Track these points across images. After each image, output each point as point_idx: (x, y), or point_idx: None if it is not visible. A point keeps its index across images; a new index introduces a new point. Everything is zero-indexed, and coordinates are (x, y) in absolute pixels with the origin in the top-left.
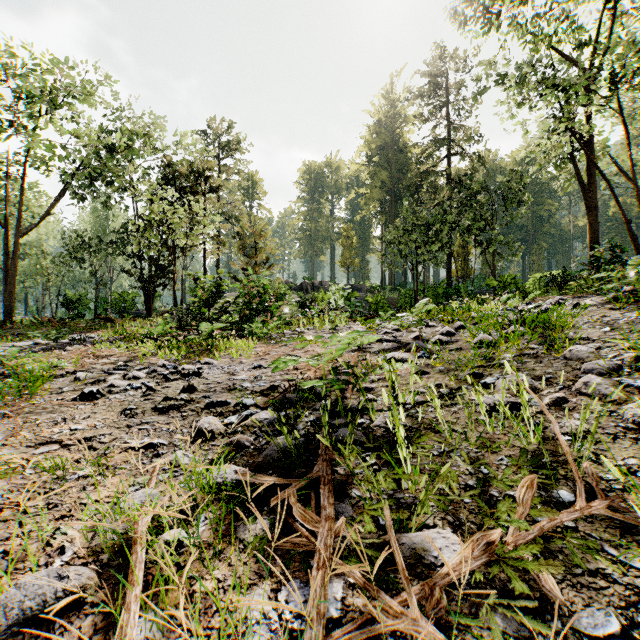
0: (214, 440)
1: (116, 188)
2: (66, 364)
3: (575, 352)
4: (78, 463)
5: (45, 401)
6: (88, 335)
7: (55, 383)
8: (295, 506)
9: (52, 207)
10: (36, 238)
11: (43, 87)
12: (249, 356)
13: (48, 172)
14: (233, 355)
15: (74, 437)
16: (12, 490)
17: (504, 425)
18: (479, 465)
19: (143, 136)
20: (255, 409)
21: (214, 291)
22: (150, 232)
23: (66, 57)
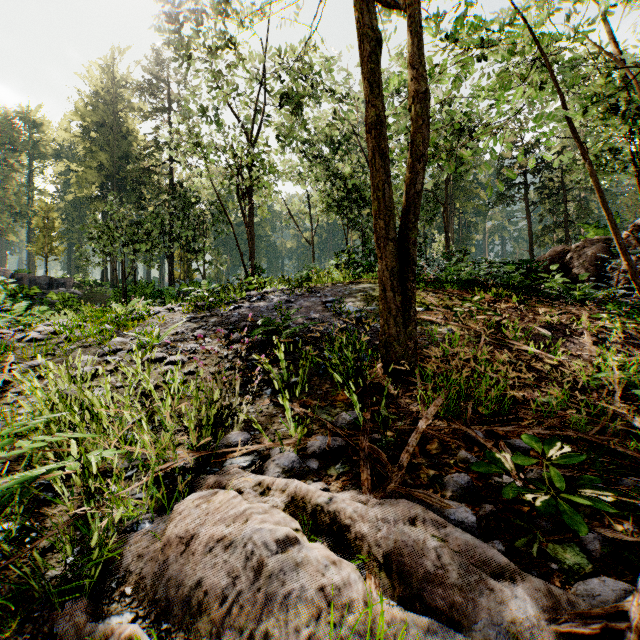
0: None
1: None
2: None
3: (111, 342)
4: None
5: None
6: None
7: None
8: None
9: None
10: None
11: None
12: None
13: None
14: None
15: None
16: None
17: None
18: None
19: None
20: None
21: None
22: None
23: None
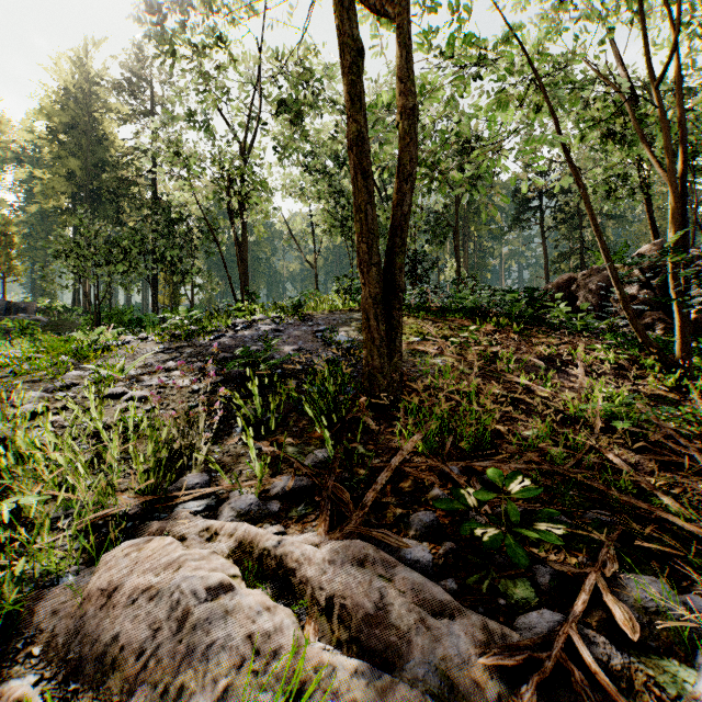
0: None
1: None
2: None
3: (66, 376)
4: None
5: None
6: None
7: None
8: None
9: None
10: None
11: None
12: None
13: None
14: None
15: None
16: None
17: None
18: None
19: None
20: None
21: None
22: None
23: None
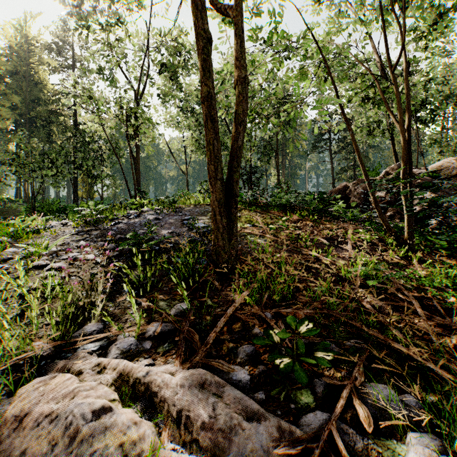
0: None
1: None
2: None
3: (4, 252)
4: None
5: None
6: None
7: None
8: None
9: None
10: None
11: None
12: None
13: None
14: None
15: None
16: None
17: None
18: None
19: None
20: None
21: None
22: None
23: None
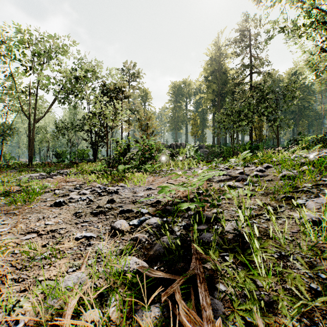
0: (123, 235)
1: (79, 98)
2: (51, 185)
3: None
4: (44, 247)
5: (37, 206)
6: (64, 170)
7: (44, 196)
8: (180, 303)
9: (50, 108)
10: (44, 124)
11: (45, 50)
12: (144, 182)
13: (48, 91)
14: (135, 182)
15: (45, 229)
16: (3, 265)
17: (323, 236)
18: (318, 271)
19: (92, 72)
20: (148, 215)
21: (126, 148)
22: (94, 118)
23: (56, 34)
